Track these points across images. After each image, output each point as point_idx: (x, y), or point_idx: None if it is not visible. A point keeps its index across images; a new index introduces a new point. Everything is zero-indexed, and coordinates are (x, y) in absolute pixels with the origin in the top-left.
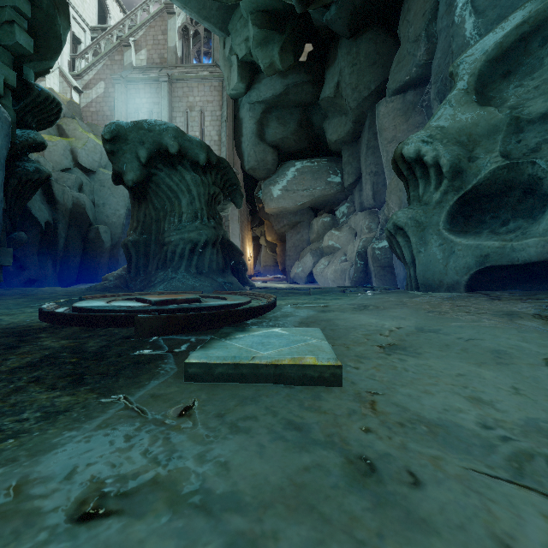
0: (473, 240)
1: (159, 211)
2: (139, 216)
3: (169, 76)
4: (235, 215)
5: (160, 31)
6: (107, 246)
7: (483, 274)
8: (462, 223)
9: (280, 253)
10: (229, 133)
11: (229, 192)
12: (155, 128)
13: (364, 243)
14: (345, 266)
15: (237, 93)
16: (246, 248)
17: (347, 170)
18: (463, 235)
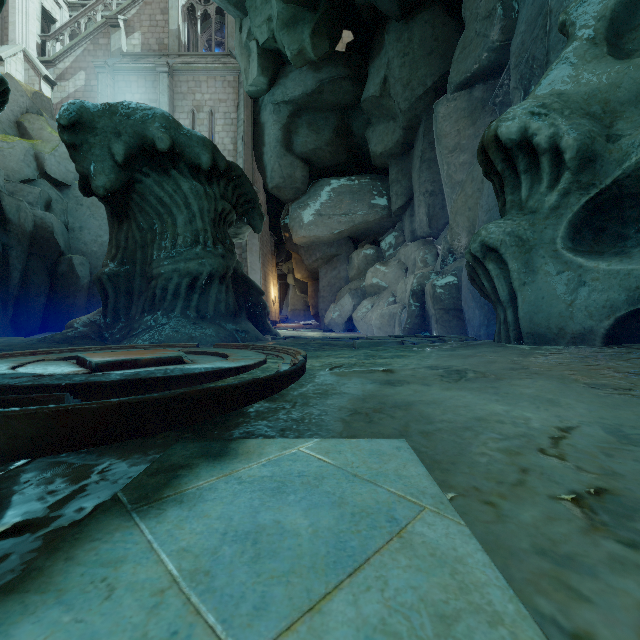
0: (619, 263)
1: (146, 233)
2: (119, 239)
3: (169, 66)
4: (255, 245)
5: (159, 9)
6: (84, 282)
7: (637, 317)
8: (590, 239)
9: (312, 294)
10: (248, 141)
11: (244, 210)
12: (136, 113)
13: (420, 279)
14: (394, 310)
15: (257, 90)
16: (269, 288)
17: (395, 190)
18: (599, 257)
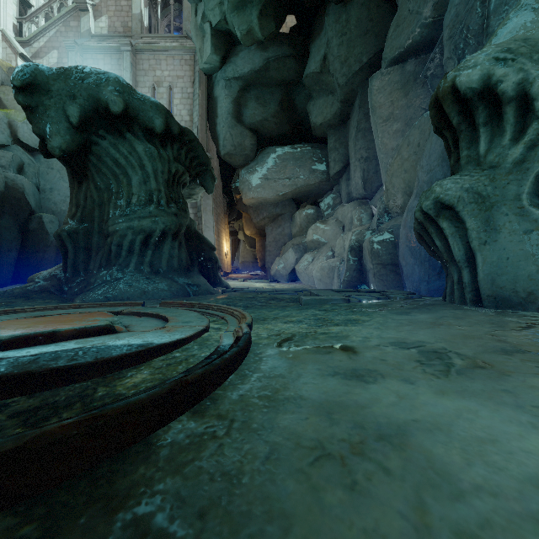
0: None
1: (103, 193)
2: (78, 199)
3: (132, 45)
4: (209, 205)
5: None
6: (53, 238)
7: None
8: None
9: (259, 249)
10: (202, 112)
11: (197, 173)
12: (90, 76)
13: (358, 236)
14: (333, 263)
15: (211, 67)
16: (222, 243)
17: (333, 157)
18: None
